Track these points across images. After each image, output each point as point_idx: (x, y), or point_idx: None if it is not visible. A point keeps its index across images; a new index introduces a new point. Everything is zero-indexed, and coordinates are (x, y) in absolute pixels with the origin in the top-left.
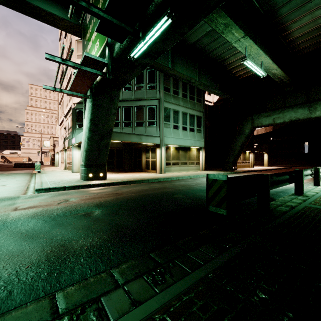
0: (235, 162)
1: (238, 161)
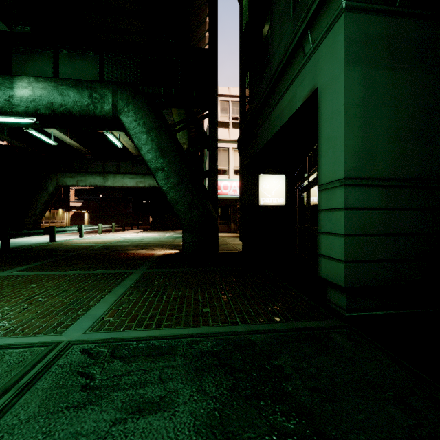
0: (38, 222)
1: (47, 221)
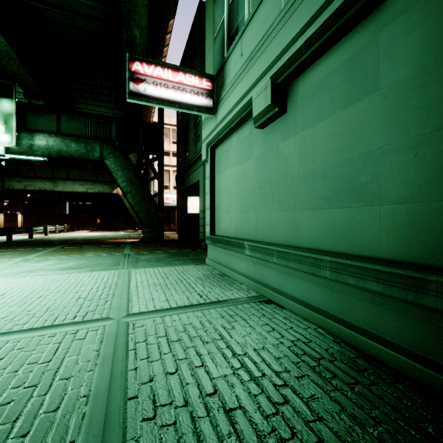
0: None
1: None
